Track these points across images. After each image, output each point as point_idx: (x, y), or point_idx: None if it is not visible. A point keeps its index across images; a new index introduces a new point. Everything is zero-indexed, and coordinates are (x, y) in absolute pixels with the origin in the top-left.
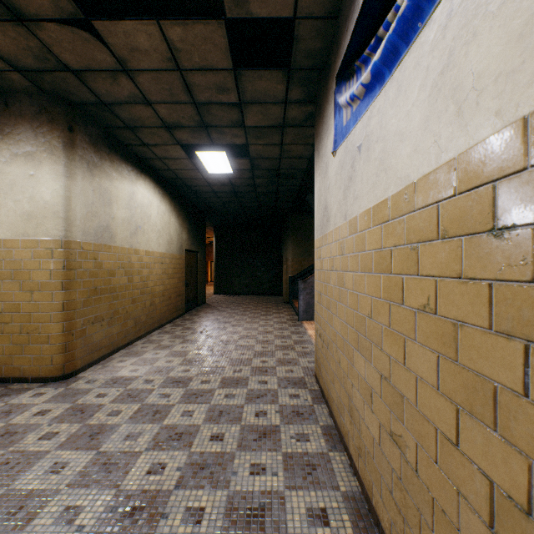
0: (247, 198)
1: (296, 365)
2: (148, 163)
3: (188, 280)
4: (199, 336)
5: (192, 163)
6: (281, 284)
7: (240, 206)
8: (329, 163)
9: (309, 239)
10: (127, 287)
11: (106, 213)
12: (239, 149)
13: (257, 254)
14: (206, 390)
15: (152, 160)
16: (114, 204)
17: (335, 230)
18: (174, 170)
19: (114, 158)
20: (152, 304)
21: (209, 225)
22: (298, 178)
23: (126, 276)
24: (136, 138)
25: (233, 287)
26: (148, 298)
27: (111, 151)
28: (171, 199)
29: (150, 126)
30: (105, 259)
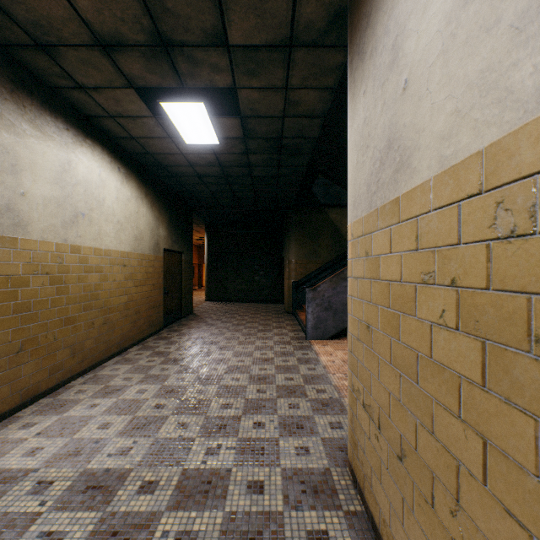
0: (241, 185)
1: (312, 435)
2: (99, 126)
3: (168, 287)
4: (170, 368)
5: (160, 125)
6: (282, 289)
7: (234, 197)
8: (412, 25)
9: (315, 237)
10: (55, 301)
11: (5, 184)
12: (227, 109)
13: (255, 256)
14: (141, 520)
15: (102, 120)
16: (26, 174)
17: (443, 175)
18: (139, 139)
19: (26, 102)
20: (106, 322)
21: (199, 223)
22: (306, 154)
23: (53, 285)
24: (62, 73)
25: (227, 293)
26: (98, 314)
27: (17, 88)
28: (140, 183)
29: (74, 43)
30: (3, 260)
